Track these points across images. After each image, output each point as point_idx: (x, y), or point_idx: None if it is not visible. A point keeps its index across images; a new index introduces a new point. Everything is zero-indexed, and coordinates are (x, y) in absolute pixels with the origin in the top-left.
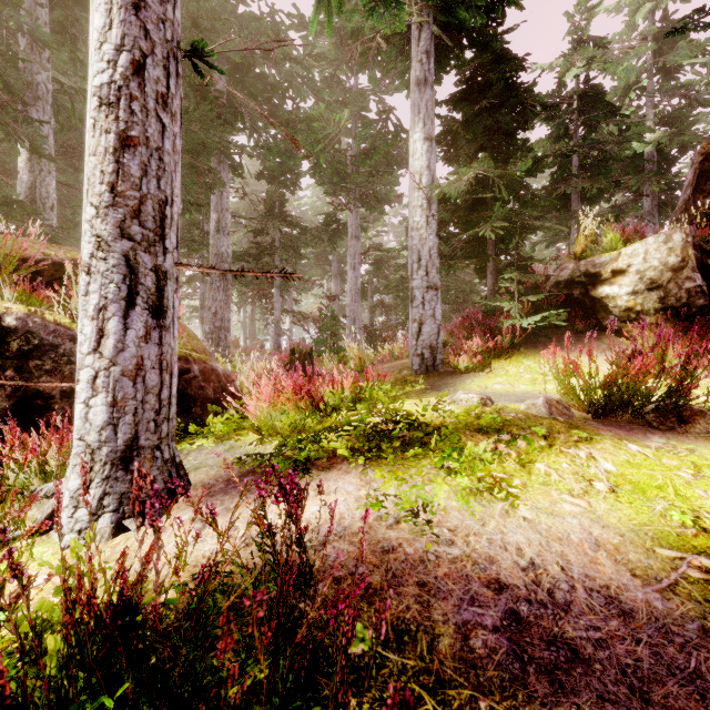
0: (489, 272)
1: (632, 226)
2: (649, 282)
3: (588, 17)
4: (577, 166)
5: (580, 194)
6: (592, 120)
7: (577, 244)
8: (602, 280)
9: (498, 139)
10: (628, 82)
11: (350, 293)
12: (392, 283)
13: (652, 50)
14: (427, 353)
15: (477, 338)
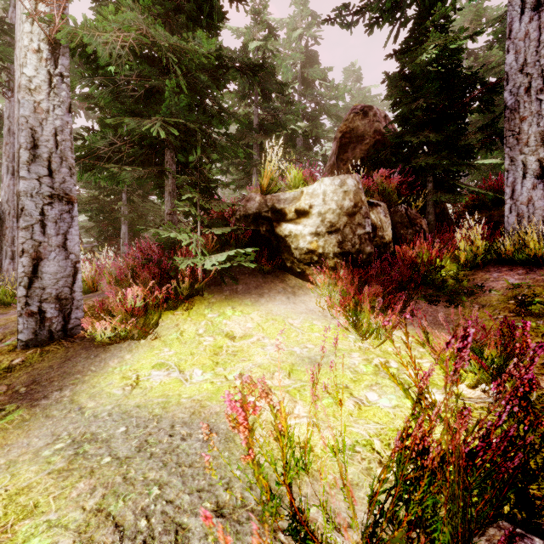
0: (168, 192)
1: (308, 170)
2: (329, 224)
3: (265, 4)
4: (257, 124)
5: (259, 150)
6: (268, 89)
7: (264, 175)
8: (288, 217)
9: (178, 18)
10: (287, 80)
11: (6, 204)
12: (82, 202)
13: (301, 65)
14: (51, 309)
15: (135, 287)
